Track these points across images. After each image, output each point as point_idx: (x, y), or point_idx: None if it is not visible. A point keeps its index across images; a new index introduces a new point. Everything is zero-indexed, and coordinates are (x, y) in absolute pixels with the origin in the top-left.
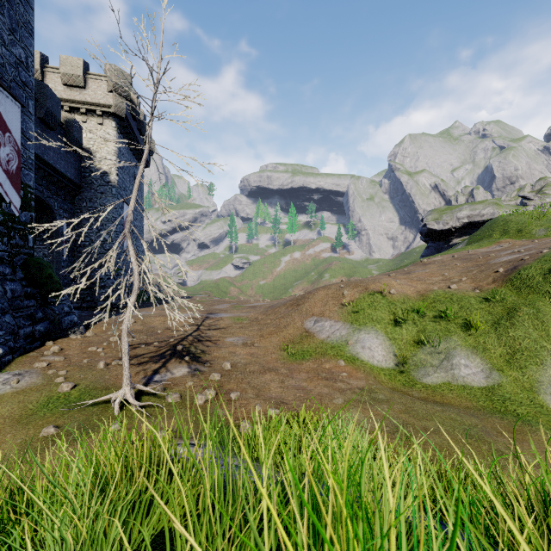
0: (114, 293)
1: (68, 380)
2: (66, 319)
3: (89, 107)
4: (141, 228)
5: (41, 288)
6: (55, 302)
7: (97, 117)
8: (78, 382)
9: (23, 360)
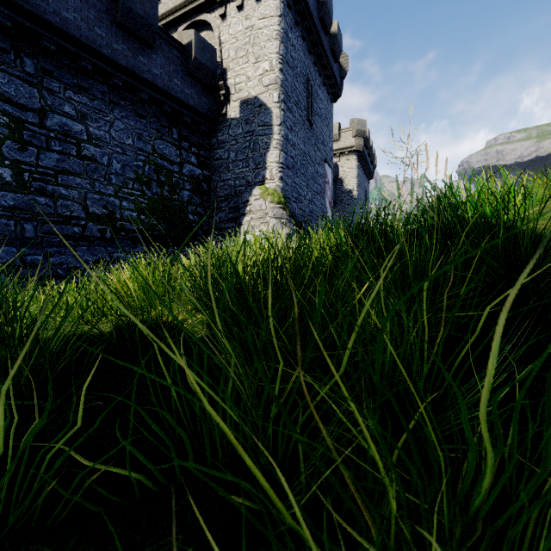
0: None
1: None
2: None
3: (341, 151)
4: None
5: None
6: None
7: (345, 156)
8: None
9: None
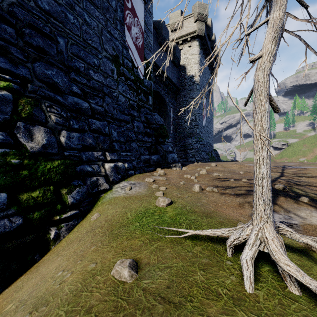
0: (198, 152)
1: (165, 196)
2: (170, 156)
3: (183, 38)
4: (212, 116)
5: (155, 131)
6: (163, 142)
7: (188, 43)
8: (174, 200)
9: (140, 176)
